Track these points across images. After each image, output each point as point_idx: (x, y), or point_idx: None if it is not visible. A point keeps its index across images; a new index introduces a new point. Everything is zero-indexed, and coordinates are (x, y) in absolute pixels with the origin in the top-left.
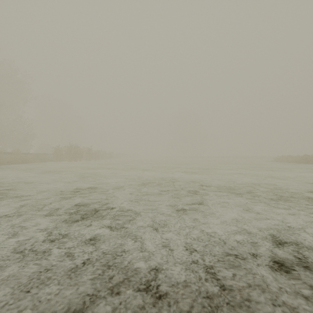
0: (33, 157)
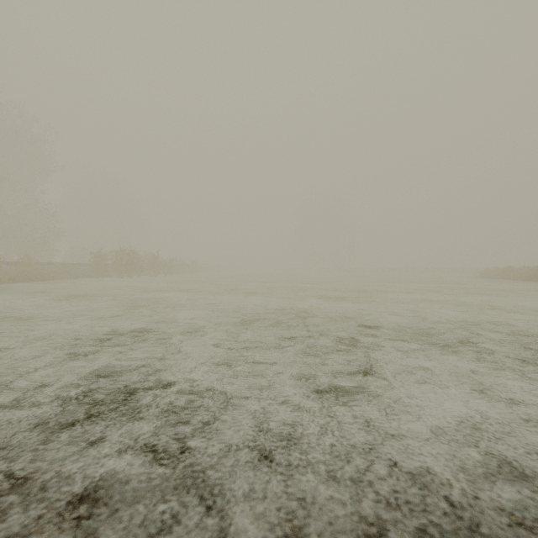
0: (57, 270)
